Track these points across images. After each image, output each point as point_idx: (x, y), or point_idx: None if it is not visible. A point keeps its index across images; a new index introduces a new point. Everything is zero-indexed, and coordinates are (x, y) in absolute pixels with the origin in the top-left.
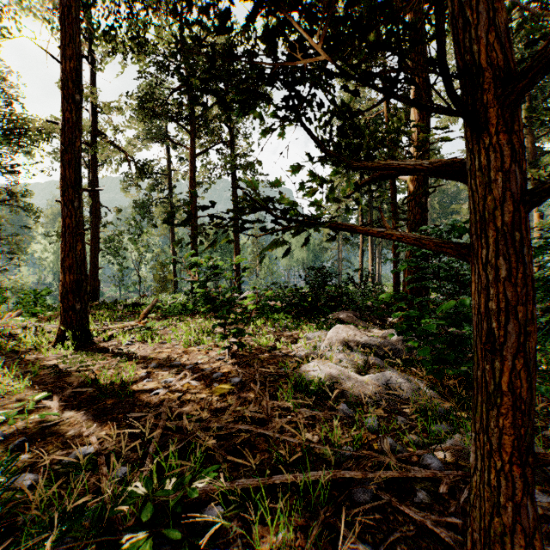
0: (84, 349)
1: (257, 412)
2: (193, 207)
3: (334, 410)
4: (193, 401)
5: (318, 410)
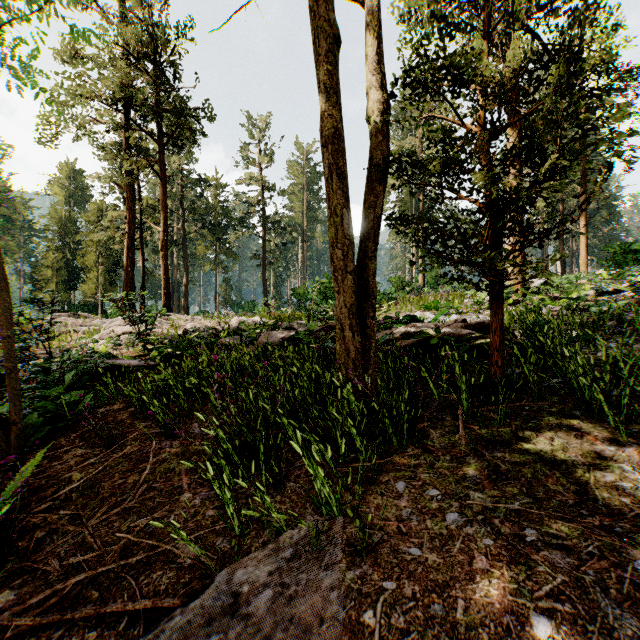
0: None
1: None
2: None
3: None
4: None
5: None
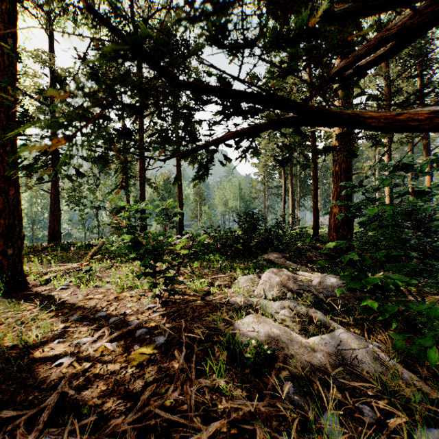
0: (15, 295)
1: (178, 397)
2: (141, 161)
3: (277, 391)
4: (101, 378)
5: (256, 392)
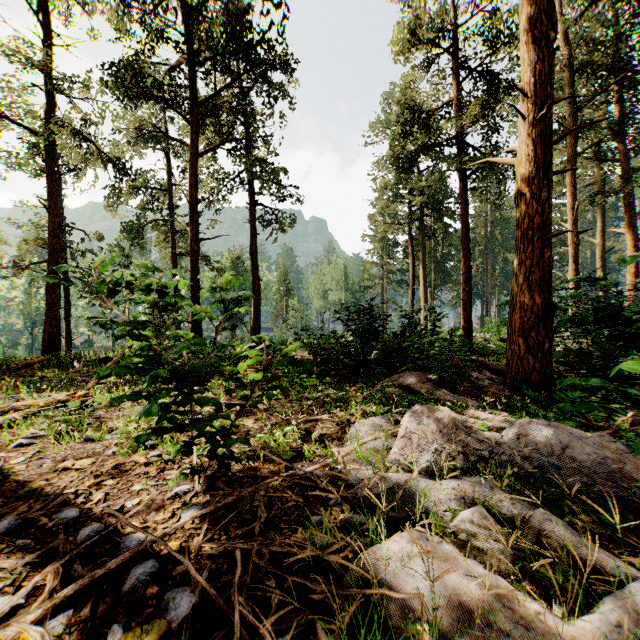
0: None
1: None
2: (193, 225)
3: None
4: None
5: None
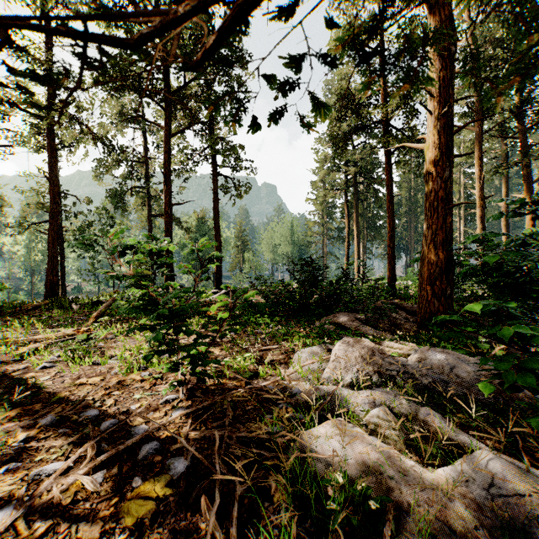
0: None
1: None
2: (167, 193)
3: None
4: None
5: None
